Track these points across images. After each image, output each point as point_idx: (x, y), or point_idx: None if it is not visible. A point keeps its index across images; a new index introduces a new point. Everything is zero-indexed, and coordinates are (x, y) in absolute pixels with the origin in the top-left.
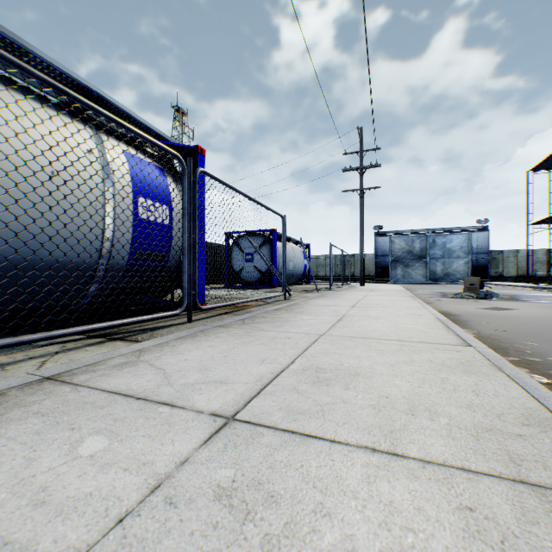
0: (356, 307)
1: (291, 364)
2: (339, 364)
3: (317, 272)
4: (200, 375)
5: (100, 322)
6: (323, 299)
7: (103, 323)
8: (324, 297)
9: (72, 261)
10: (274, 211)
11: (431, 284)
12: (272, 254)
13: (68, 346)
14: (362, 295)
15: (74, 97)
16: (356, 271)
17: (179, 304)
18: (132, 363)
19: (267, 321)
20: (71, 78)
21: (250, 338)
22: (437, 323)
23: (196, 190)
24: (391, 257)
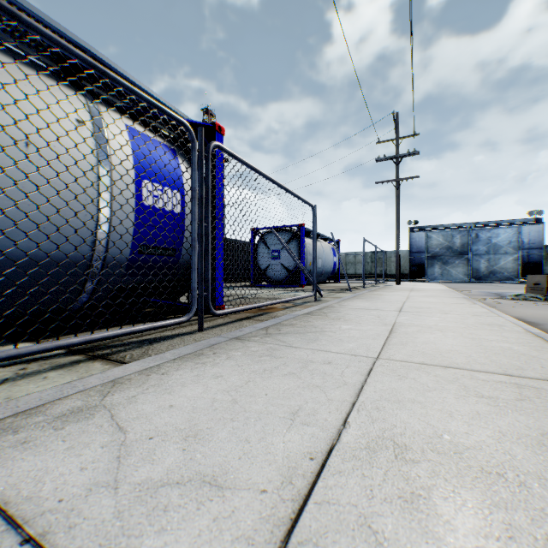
0: (405, 312)
1: (342, 428)
2: (432, 433)
3: (346, 270)
4: (180, 454)
5: (98, 328)
6: (360, 301)
7: (75, 338)
8: (360, 297)
9: (27, 253)
10: (303, 200)
11: (474, 282)
12: (300, 250)
13: (29, 368)
14: (404, 296)
15: (29, 25)
16: (388, 268)
17: (187, 309)
18: (86, 411)
19: (297, 331)
20: (58, 34)
21: (274, 361)
22: (536, 339)
23: (208, 168)
24: (427, 254)
